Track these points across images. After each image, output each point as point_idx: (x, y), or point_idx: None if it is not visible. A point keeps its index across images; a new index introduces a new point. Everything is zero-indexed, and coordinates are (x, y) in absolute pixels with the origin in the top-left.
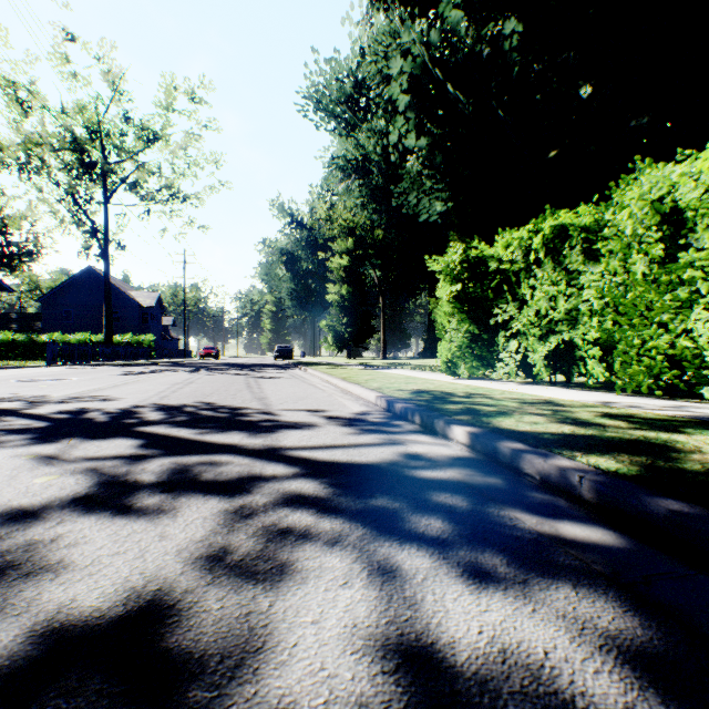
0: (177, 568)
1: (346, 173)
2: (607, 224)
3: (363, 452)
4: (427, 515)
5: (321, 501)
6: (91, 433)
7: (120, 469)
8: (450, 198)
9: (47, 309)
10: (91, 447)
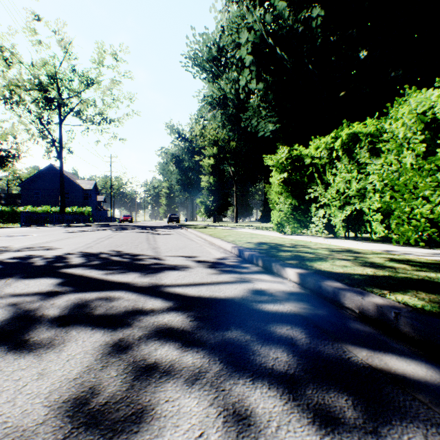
0: (41, 416)
1: (212, 106)
2: (386, 131)
3: (222, 288)
4: (273, 348)
5: (187, 334)
6: (26, 274)
7: (34, 304)
8: (278, 121)
9: (23, 191)
10: (21, 285)
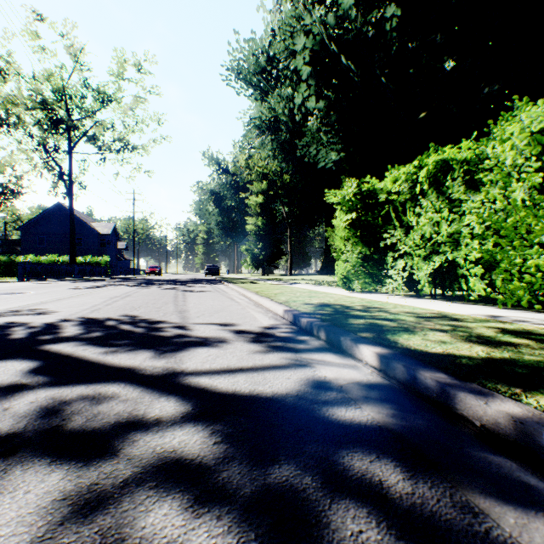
0: None
1: (261, 130)
2: (488, 156)
3: (268, 378)
4: (352, 507)
5: (206, 473)
6: None
7: None
8: (342, 149)
9: (24, 236)
10: None
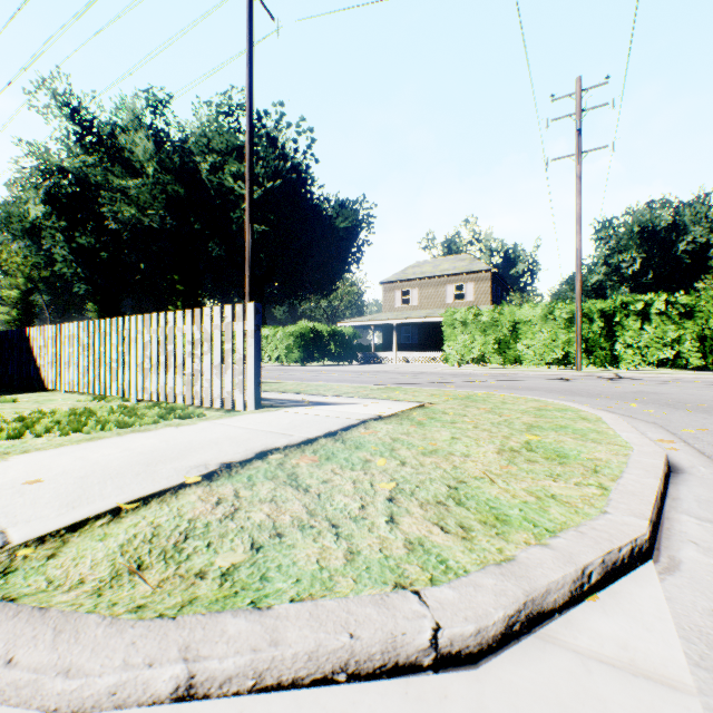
0: None
1: None
2: None
3: None
4: None
5: None
6: None
7: None
8: (90, 288)
9: None
10: None
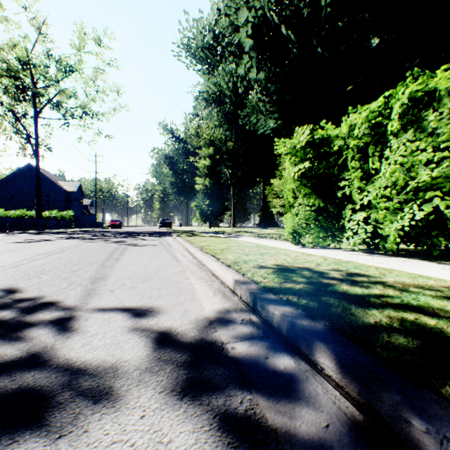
0: None
1: (208, 103)
2: None
3: None
4: None
5: None
6: None
7: None
8: (280, 117)
9: None
10: None
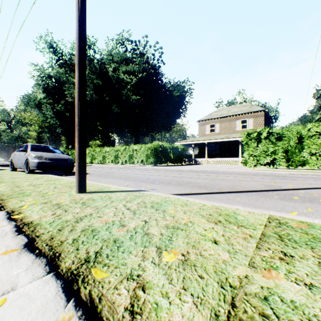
0: None
1: None
2: None
3: None
4: None
5: None
6: None
7: None
8: (63, 130)
9: None
10: None
